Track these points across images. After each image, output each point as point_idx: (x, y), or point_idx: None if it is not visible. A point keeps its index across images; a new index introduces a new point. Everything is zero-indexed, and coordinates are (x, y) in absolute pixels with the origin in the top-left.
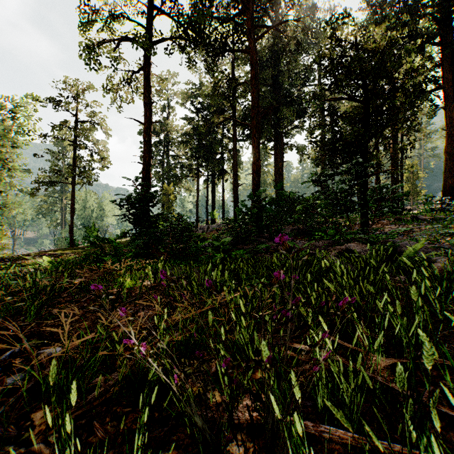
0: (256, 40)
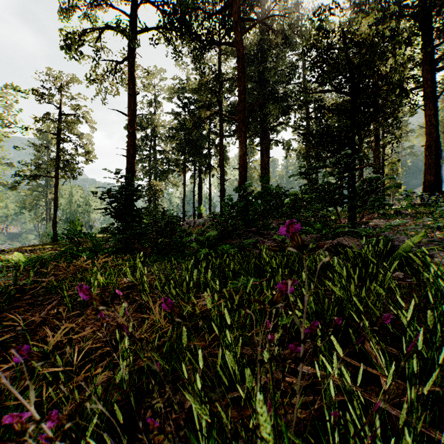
0: (242, 34)
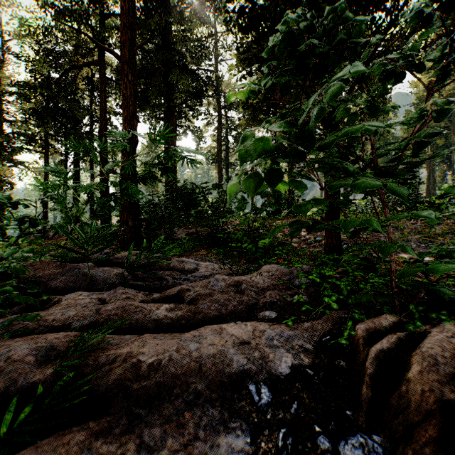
0: None
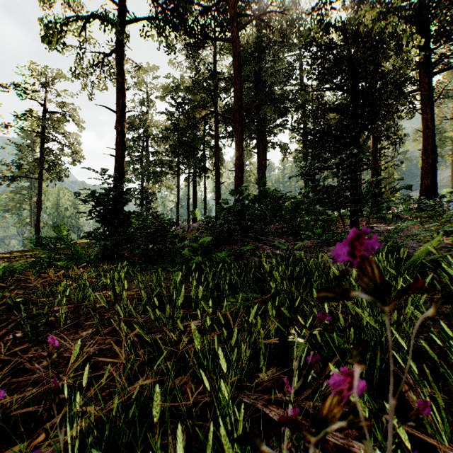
0: (239, 30)
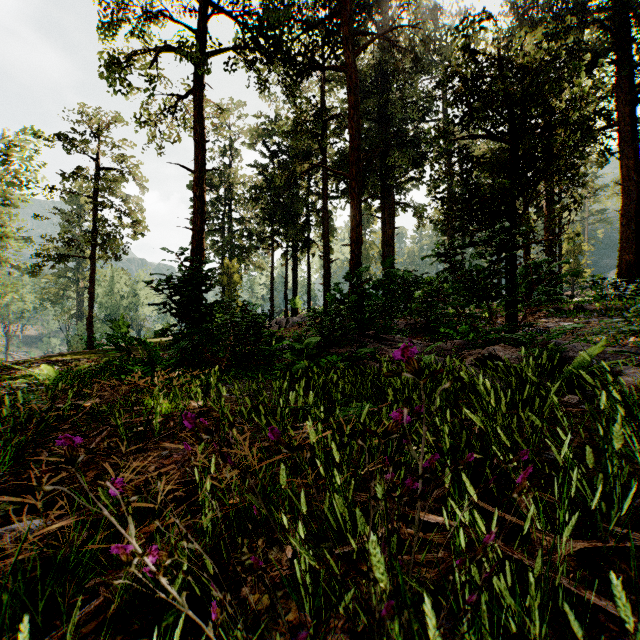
0: (356, 54)
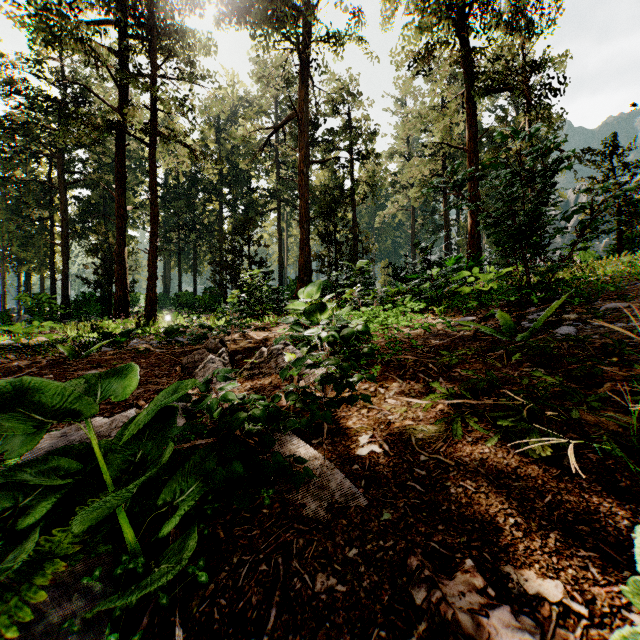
0: (66, 185)
